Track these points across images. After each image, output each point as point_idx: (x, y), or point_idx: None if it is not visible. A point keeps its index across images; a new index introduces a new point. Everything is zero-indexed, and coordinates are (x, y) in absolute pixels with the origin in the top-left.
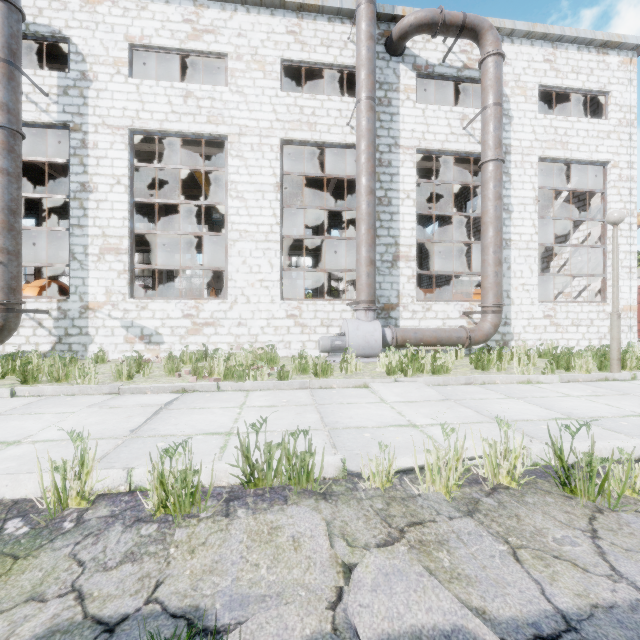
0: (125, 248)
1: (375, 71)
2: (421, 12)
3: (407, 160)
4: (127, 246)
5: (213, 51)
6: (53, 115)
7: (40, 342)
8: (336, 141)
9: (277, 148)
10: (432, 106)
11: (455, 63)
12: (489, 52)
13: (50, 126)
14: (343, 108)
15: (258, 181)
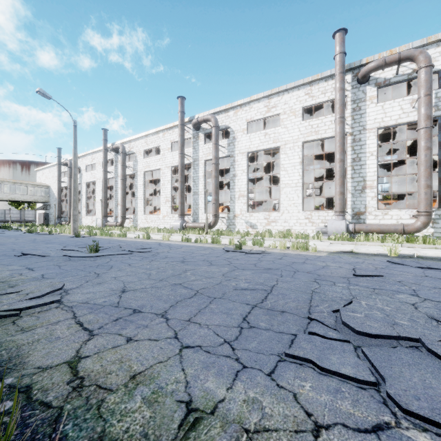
0: (245, 195)
1: (343, 103)
2: (370, 65)
3: (371, 135)
4: (246, 194)
5: (275, 114)
6: (226, 153)
7: (223, 227)
8: (329, 136)
9: (300, 146)
10: (388, 102)
11: (406, 72)
12: (419, 67)
13: (225, 157)
14: (333, 119)
15: (292, 162)
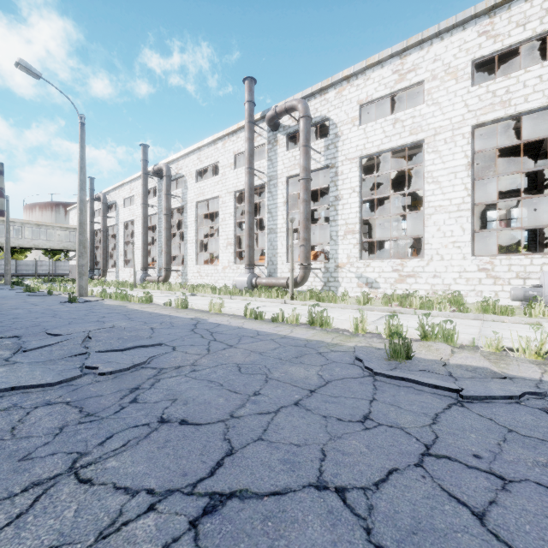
0: (357, 230)
1: None
2: None
3: None
4: (358, 228)
5: (413, 83)
6: (322, 163)
7: (316, 285)
8: (534, 107)
9: (468, 134)
10: None
11: None
12: None
13: (320, 169)
14: (544, 73)
15: (450, 165)
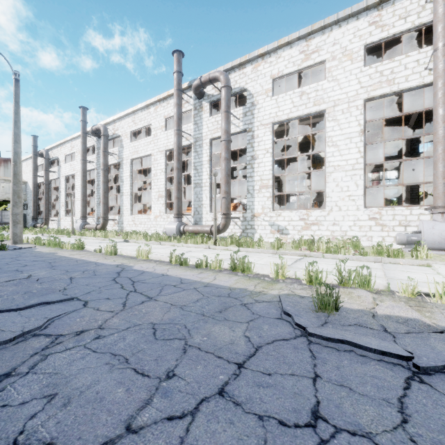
0: (270, 185)
1: None
2: None
3: None
4: (271, 184)
5: (317, 62)
6: (241, 127)
7: (236, 232)
8: (413, 85)
9: (361, 106)
10: None
11: None
12: None
13: (239, 132)
14: (420, 58)
15: (347, 132)
